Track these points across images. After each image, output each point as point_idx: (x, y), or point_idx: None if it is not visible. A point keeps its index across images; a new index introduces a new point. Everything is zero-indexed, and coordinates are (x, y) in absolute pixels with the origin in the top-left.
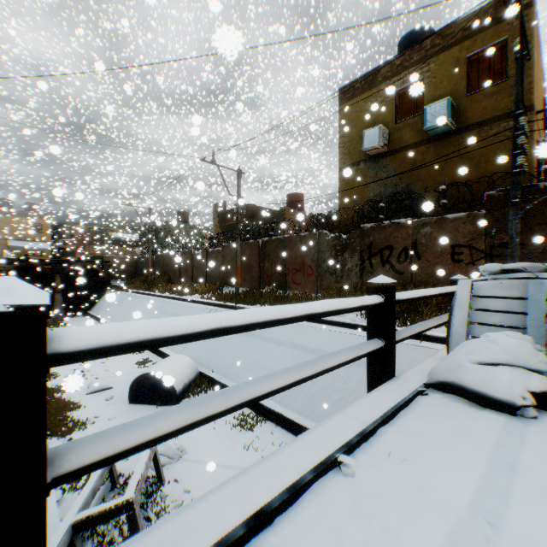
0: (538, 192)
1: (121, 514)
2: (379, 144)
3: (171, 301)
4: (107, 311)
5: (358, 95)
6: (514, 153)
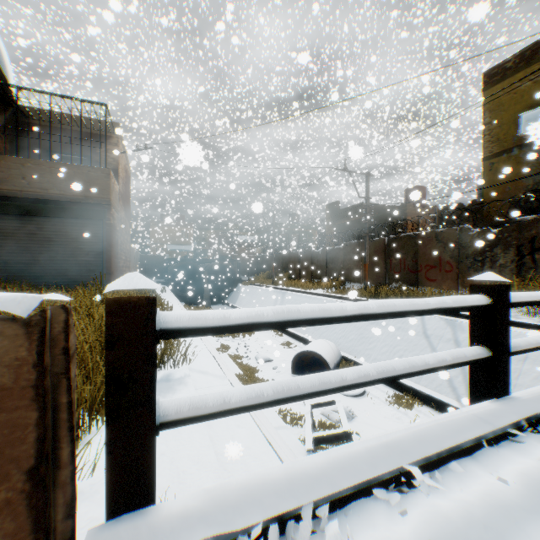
0: None
1: (343, 440)
2: None
3: (300, 294)
4: (241, 301)
5: (509, 75)
6: None
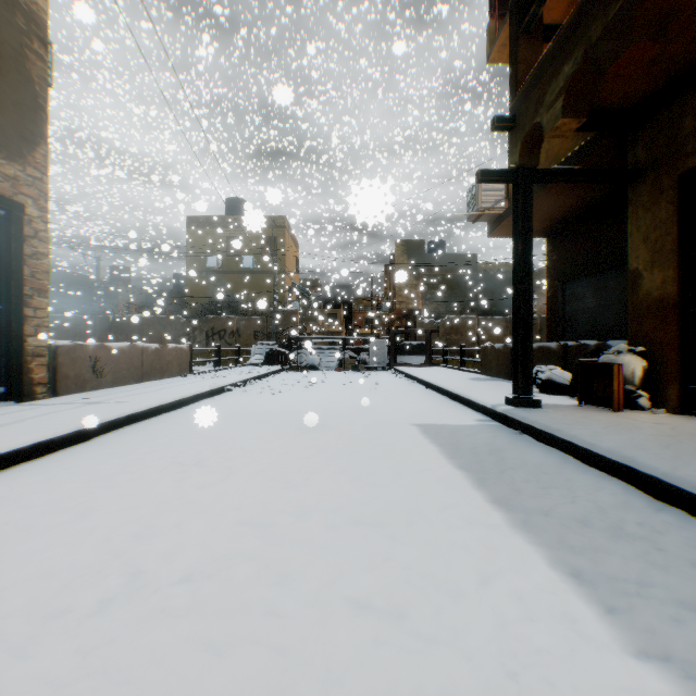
0: (285, 312)
1: None
2: (218, 267)
3: None
4: None
5: (202, 227)
6: (274, 299)
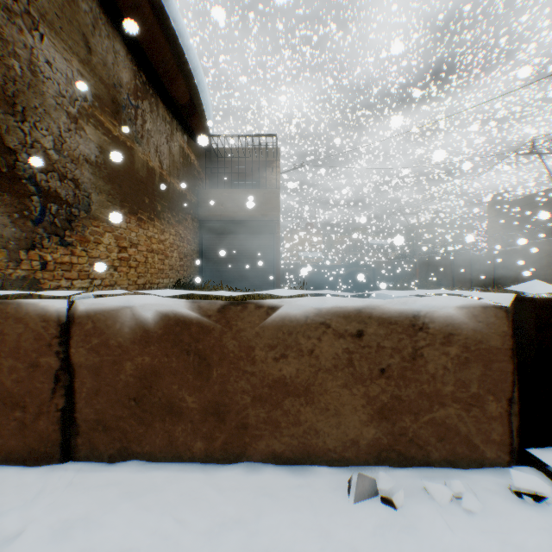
0: None
1: None
2: None
3: None
4: None
5: None
6: None
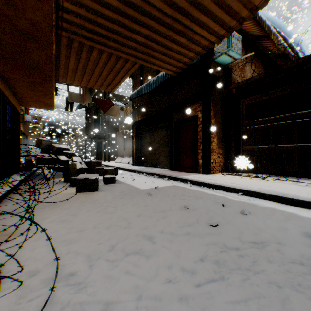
0: None
1: None
2: None
3: None
4: None
5: None
6: None
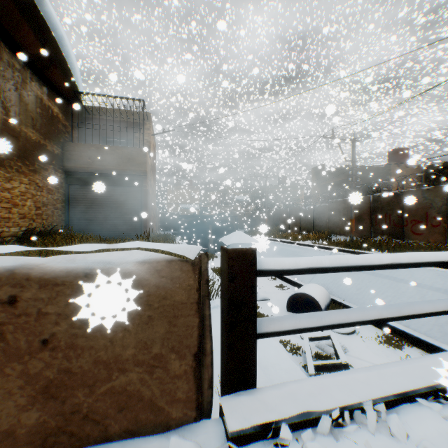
0: None
1: (341, 369)
2: None
3: (290, 245)
4: None
5: None
6: None
